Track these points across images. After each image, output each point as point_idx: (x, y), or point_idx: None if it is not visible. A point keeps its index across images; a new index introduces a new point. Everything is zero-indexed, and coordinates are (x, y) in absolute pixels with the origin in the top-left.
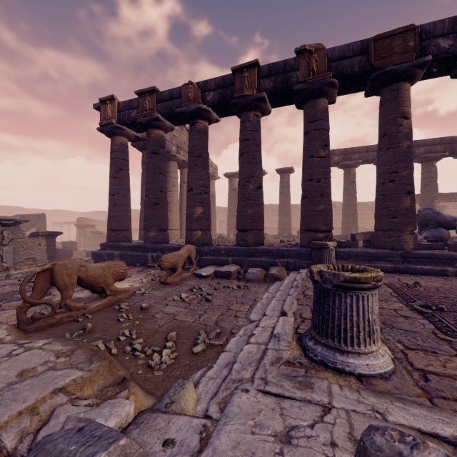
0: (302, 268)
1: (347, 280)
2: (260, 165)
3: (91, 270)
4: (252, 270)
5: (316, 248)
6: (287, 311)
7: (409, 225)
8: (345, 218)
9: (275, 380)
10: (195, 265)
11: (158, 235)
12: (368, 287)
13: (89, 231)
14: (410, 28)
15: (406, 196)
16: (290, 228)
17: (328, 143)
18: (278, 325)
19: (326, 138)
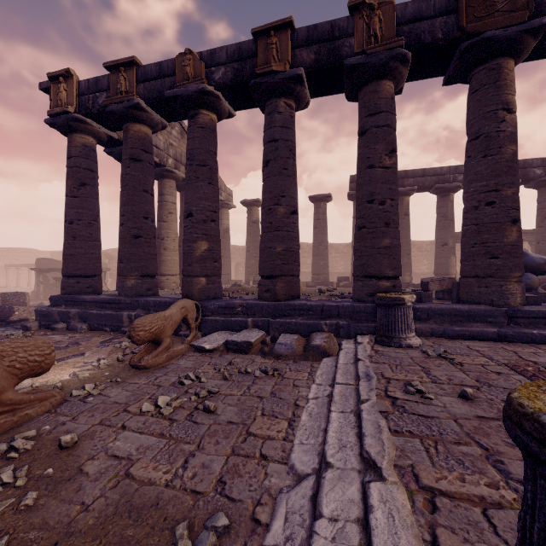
0: (360, 335)
1: None
2: (294, 179)
3: None
4: (284, 338)
5: (386, 305)
6: (379, 460)
7: (516, 268)
8: None
9: None
10: (194, 332)
11: (140, 284)
12: None
13: (52, 277)
14: None
15: (512, 225)
16: (327, 273)
17: (396, 148)
18: (379, 531)
19: (393, 140)
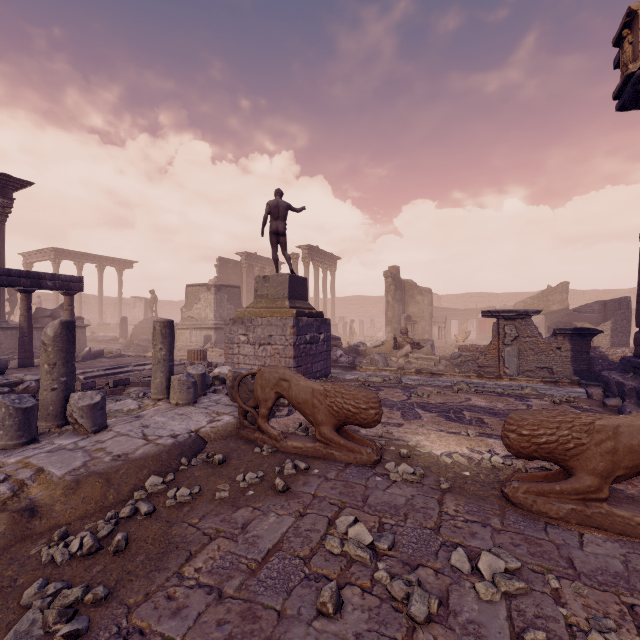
0: None
1: None
2: None
3: (295, 389)
4: None
5: None
6: None
7: None
8: None
9: None
10: None
11: None
12: None
13: None
14: None
15: None
16: None
17: None
18: None
19: None
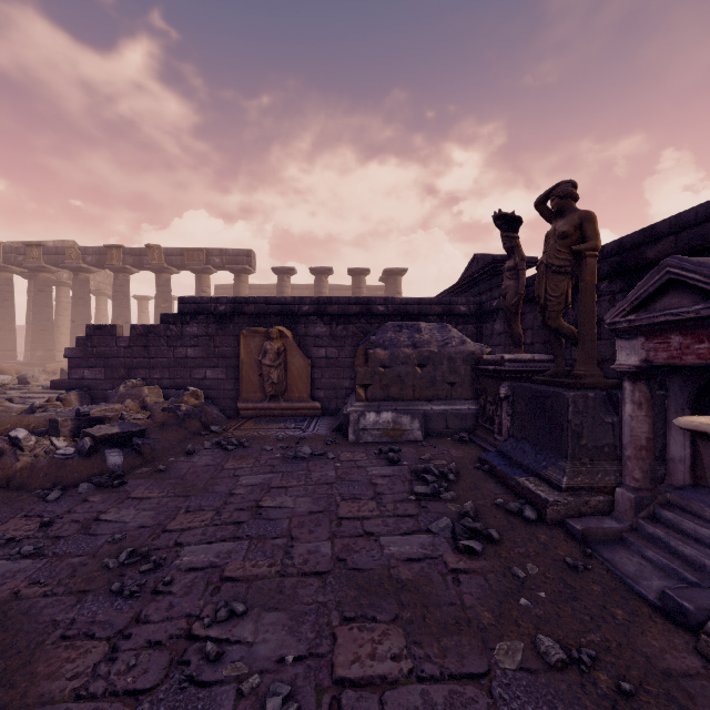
0: None
1: None
2: (127, 308)
3: (4, 366)
4: None
5: None
6: None
7: None
8: None
9: None
10: None
11: (45, 355)
12: None
13: None
14: (201, 250)
15: None
16: None
17: (169, 300)
18: None
19: (167, 297)
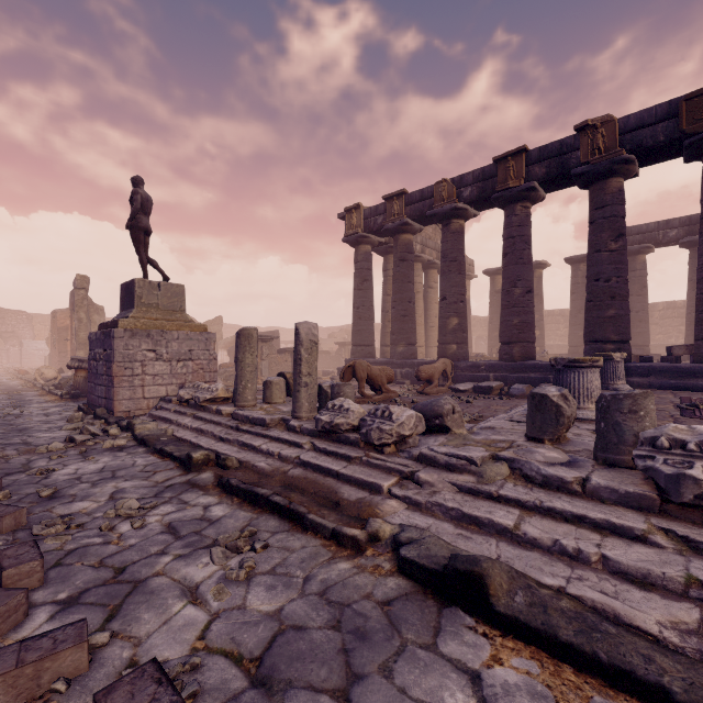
0: None
1: (570, 361)
2: (529, 265)
3: (373, 370)
4: (517, 386)
5: None
6: None
7: None
8: (691, 327)
9: (517, 418)
10: (450, 381)
11: (406, 351)
12: (586, 366)
13: None
14: None
15: None
16: None
17: (623, 233)
18: None
19: (619, 227)
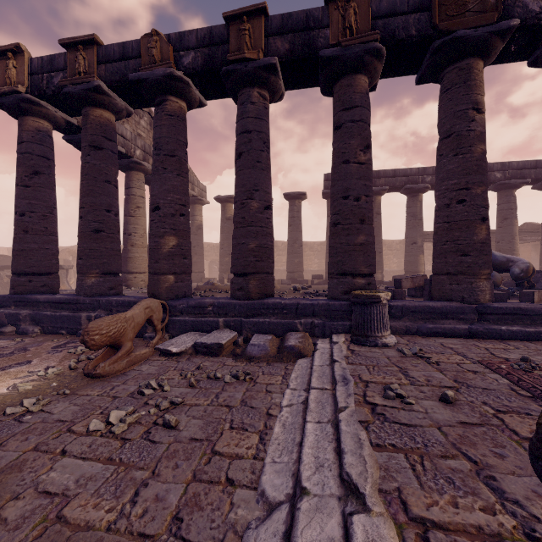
0: (335, 333)
1: None
2: (268, 173)
3: None
4: (257, 339)
5: (362, 303)
6: (361, 484)
7: (485, 266)
8: None
9: None
10: (160, 334)
11: (101, 283)
12: None
13: (6, 275)
14: None
15: (481, 223)
16: (302, 271)
17: (370, 144)
18: None
19: (368, 136)
